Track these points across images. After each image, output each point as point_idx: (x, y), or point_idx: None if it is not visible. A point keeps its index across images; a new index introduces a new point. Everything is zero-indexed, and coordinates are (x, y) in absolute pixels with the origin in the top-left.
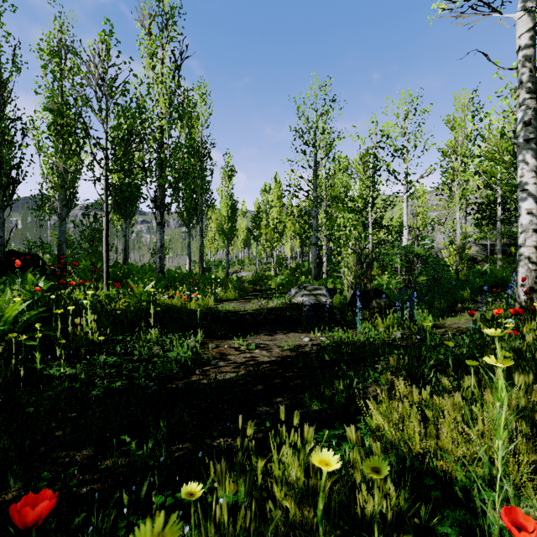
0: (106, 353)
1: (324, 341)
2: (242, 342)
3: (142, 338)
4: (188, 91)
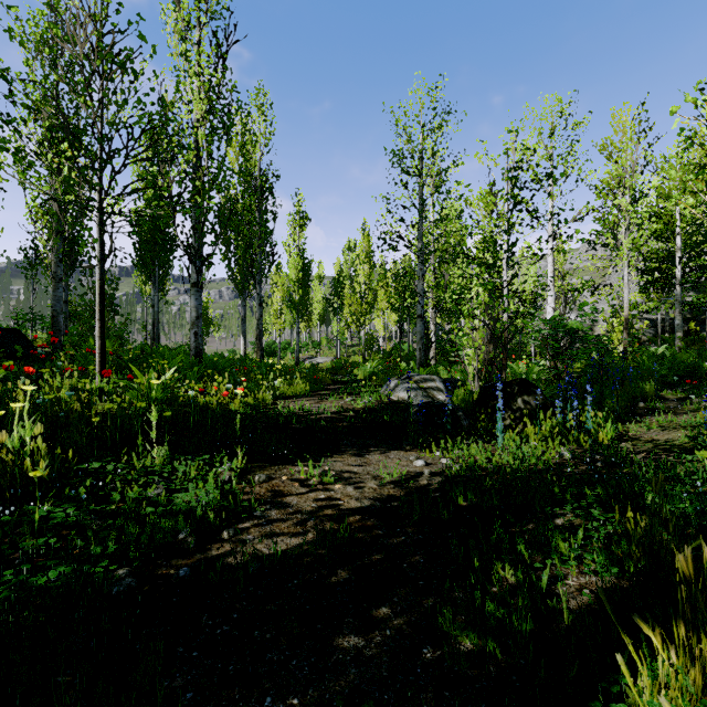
0: (55, 499)
1: (449, 465)
2: (313, 470)
3: (135, 466)
4: (238, 92)
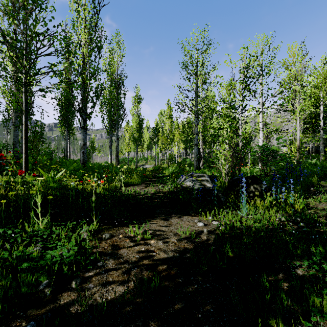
0: None
1: (217, 226)
2: (139, 229)
3: (26, 230)
4: (105, 31)
